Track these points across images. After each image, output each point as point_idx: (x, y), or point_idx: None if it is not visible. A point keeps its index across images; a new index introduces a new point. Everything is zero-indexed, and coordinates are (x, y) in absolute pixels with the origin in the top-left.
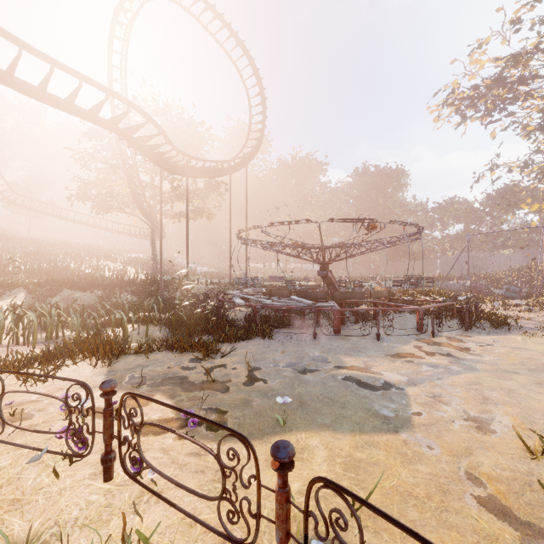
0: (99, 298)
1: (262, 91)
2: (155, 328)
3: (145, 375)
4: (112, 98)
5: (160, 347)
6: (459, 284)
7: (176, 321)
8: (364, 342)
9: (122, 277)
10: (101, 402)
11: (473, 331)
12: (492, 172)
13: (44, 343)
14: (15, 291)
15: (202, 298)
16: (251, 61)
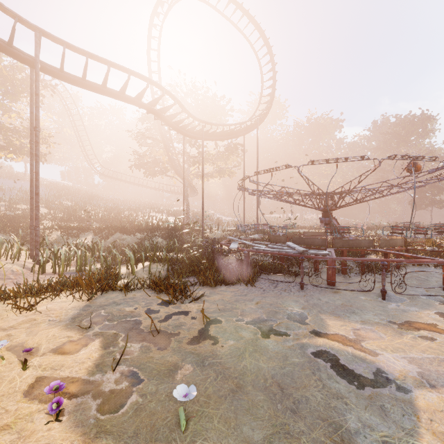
0: (139, 240)
1: (271, 57)
2: (160, 266)
3: (109, 314)
4: (152, 86)
5: (142, 285)
6: None
7: (180, 261)
8: (362, 300)
9: (158, 224)
10: (45, 341)
11: None
12: None
13: (72, 274)
14: (87, 233)
15: (204, 242)
16: (261, 33)
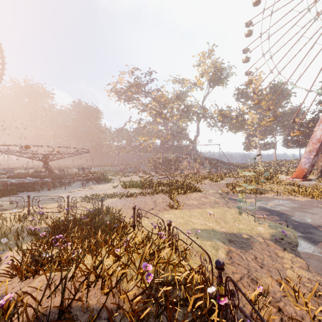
0: None
1: (1, 52)
2: None
3: None
4: None
5: None
6: (118, 168)
7: None
8: (59, 191)
9: None
10: None
11: (101, 184)
12: (129, 123)
13: None
14: None
15: None
16: None
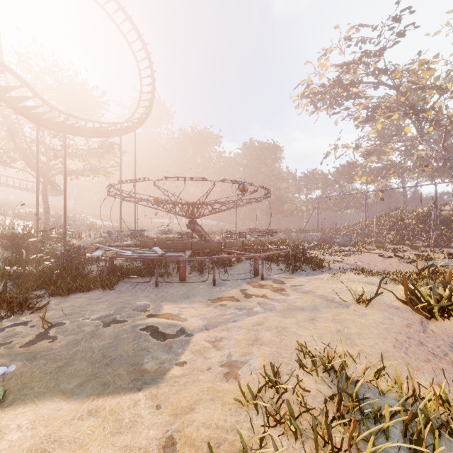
0: None
1: (150, 64)
2: None
3: None
4: None
5: None
6: (313, 235)
7: (28, 275)
8: (199, 288)
9: None
10: None
11: (298, 273)
12: (335, 151)
13: None
14: None
15: (62, 251)
16: (139, 36)
